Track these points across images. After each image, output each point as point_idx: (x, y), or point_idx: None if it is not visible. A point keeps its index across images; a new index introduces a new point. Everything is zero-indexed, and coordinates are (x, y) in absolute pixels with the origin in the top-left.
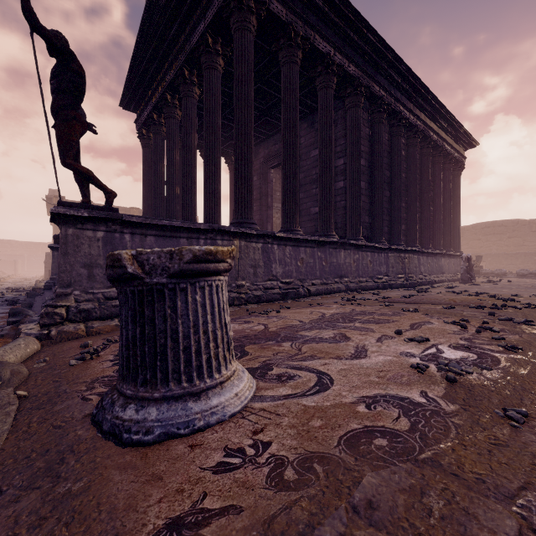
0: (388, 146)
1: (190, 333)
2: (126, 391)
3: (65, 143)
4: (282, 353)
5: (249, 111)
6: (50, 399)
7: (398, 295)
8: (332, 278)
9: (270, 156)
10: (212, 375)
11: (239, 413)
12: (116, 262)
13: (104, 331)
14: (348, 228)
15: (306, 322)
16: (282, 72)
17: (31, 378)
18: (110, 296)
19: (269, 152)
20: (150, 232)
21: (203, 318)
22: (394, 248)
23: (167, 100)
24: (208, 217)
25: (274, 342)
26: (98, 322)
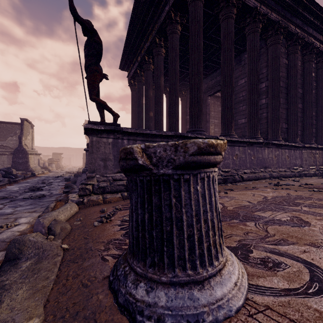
0: (300, 70)
1: (193, 222)
2: (136, 268)
3: (92, 86)
4: (251, 233)
5: (200, 55)
6: (81, 254)
7: (316, 182)
8: (259, 168)
9: (208, 88)
10: (212, 263)
11: (243, 307)
12: (129, 155)
13: (113, 200)
14: (270, 132)
15: (255, 203)
16: (221, 26)
17: (72, 232)
18: (115, 179)
19: (207, 85)
20: (138, 138)
21: (203, 207)
22: (307, 146)
23: (145, 59)
24: (171, 128)
25: (238, 221)
26: (109, 195)
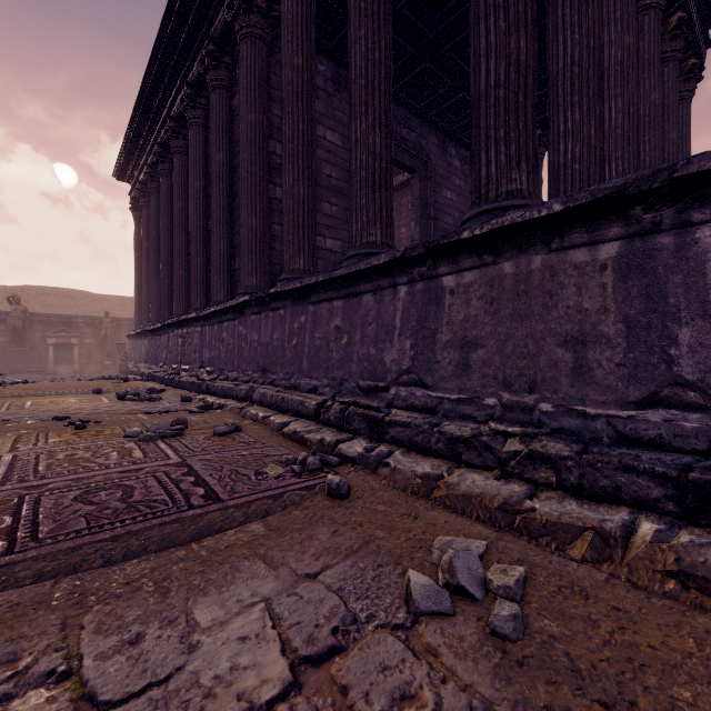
0: None
1: None
2: None
3: None
4: None
5: None
6: None
7: None
8: None
9: None
10: None
11: None
12: None
13: None
14: None
15: None
16: None
17: None
18: None
19: None
20: None
21: None
22: None
23: None
24: None
25: None
26: None
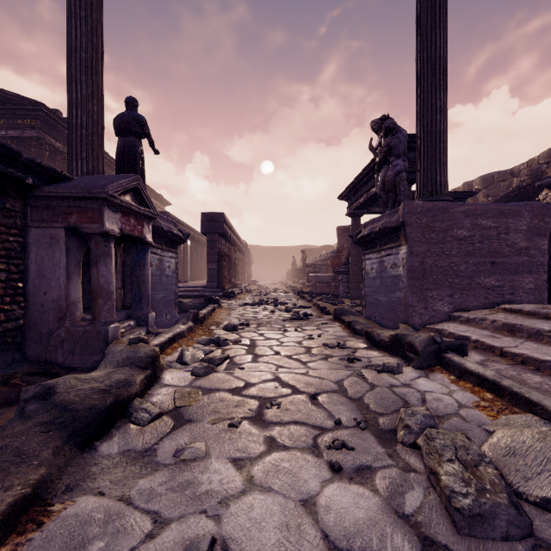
0: None
1: None
2: None
3: None
4: None
5: None
6: None
7: None
8: None
9: None
10: None
11: None
12: None
13: None
14: None
15: None
16: None
17: None
18: None
19: None
20: None
21: None
22: None
23: None
24: None
25: None
26: None
